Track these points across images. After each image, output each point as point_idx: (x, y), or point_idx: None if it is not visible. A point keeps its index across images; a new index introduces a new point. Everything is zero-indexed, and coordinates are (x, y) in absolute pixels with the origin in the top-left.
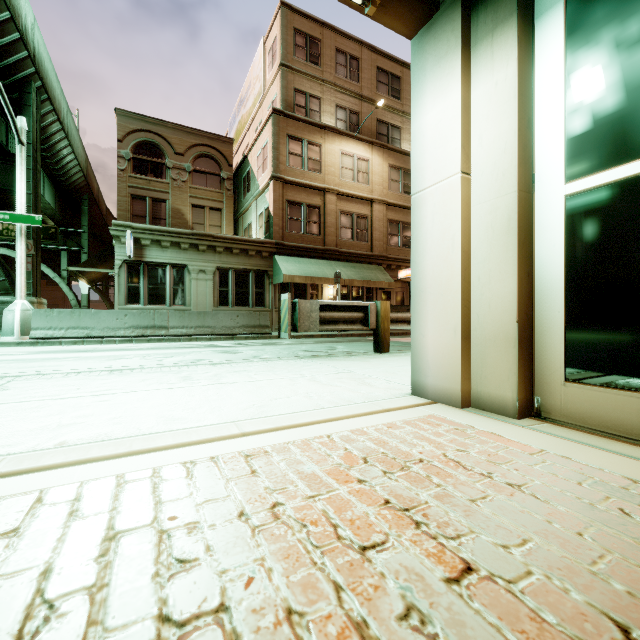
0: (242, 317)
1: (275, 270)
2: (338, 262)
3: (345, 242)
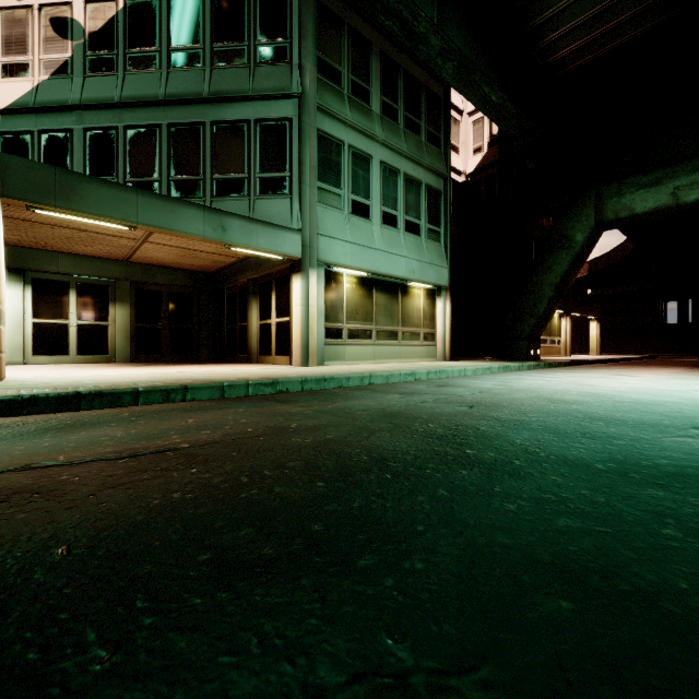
0: None
1: None
2: None
3: None
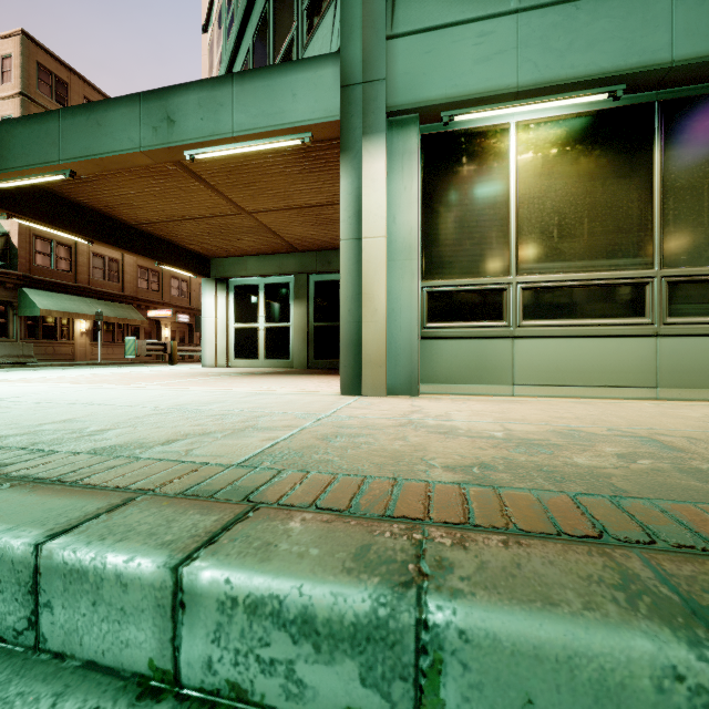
0: (4, 348)
1: (24, 302)
2: (92, 299)
3: (97, 281)
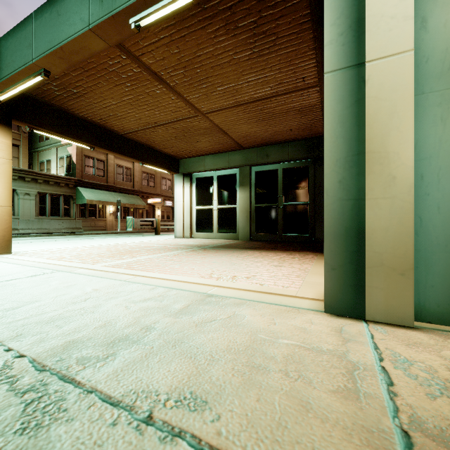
0: (65, 223)
1: (78, 196)
2: (116, 193)
3: (119, 182)
